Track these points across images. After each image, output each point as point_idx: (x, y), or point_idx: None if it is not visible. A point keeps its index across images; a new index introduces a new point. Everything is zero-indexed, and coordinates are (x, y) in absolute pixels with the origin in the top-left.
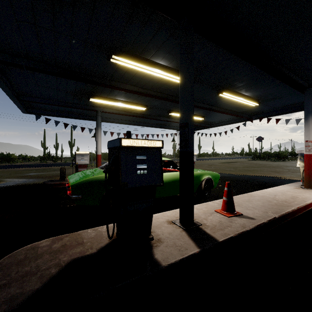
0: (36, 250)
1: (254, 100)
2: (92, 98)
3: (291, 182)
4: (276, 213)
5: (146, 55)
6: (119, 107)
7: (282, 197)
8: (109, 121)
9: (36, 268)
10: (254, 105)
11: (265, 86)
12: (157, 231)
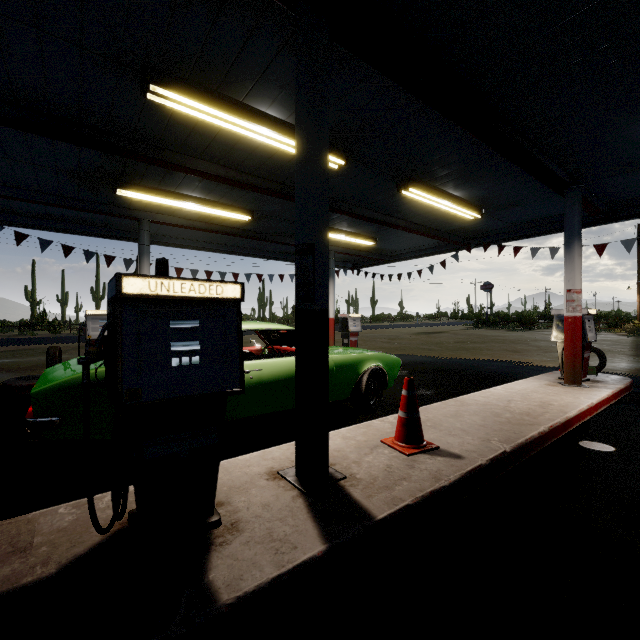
0: None
1: (472, 206)
2: (124, 189)
3: (542, 371)
4: (508, 441)
5: (235, 91)
6: (192, 213)
7: (521, 404)
8: (172, 244)
9: None
10: (472, 217)
11: (492, 178)
12: (236, 502)
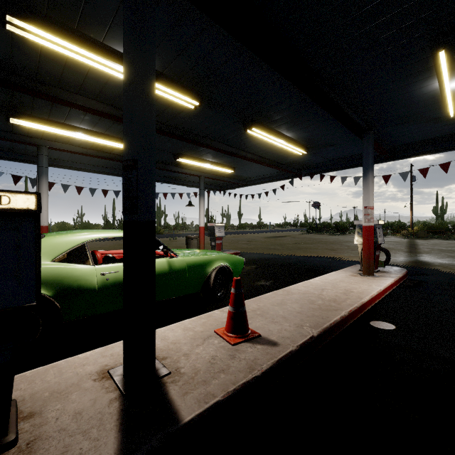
0: None
1: (300, 145)
2: (17, 119)
3: (349, 264)
4: (316, 326)
5: (94, 31)
6: (84, 142)
7: (331, 292)
8: (74, 167)
9: None
10: (300, 153)
11: (313, 123)
12: (48, 411)
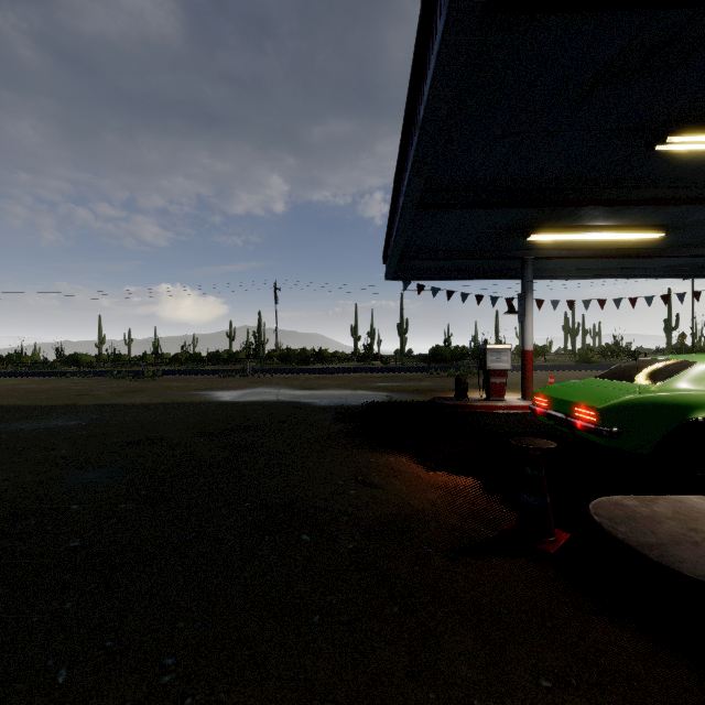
0: (631, 508)
1: None
2: (533, 234)
3: None
4: None
5: None
6: (580, 242)
7: None
8: (533, 276)
9: (682, 536)
10: None
11: None
12: None
